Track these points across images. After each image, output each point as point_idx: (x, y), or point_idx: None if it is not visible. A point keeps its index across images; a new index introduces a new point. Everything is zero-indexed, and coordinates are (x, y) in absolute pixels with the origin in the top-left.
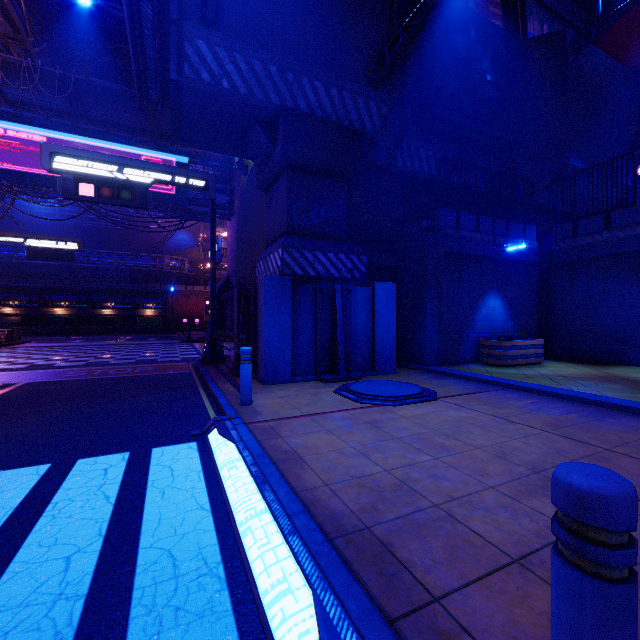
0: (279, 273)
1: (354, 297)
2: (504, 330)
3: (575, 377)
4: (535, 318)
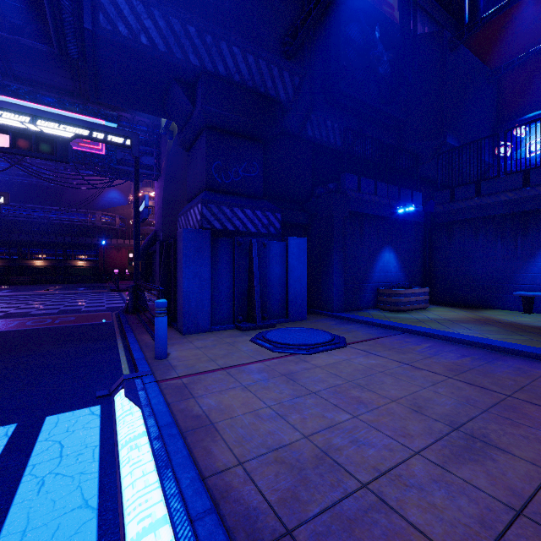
0: (199, 227)
1: (269, 250)
2: (397, 280)
3: (458, 320)
4: (420, 270)
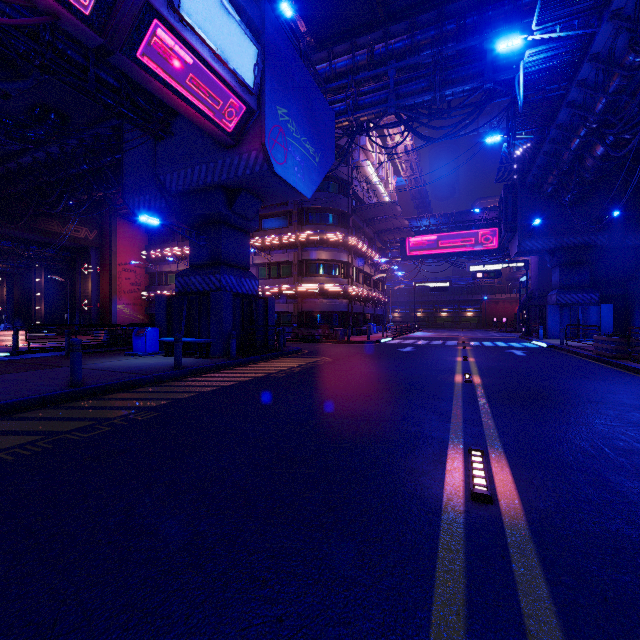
0: (555, 303)
1: (589, 310)
2: None
3: None
4: None
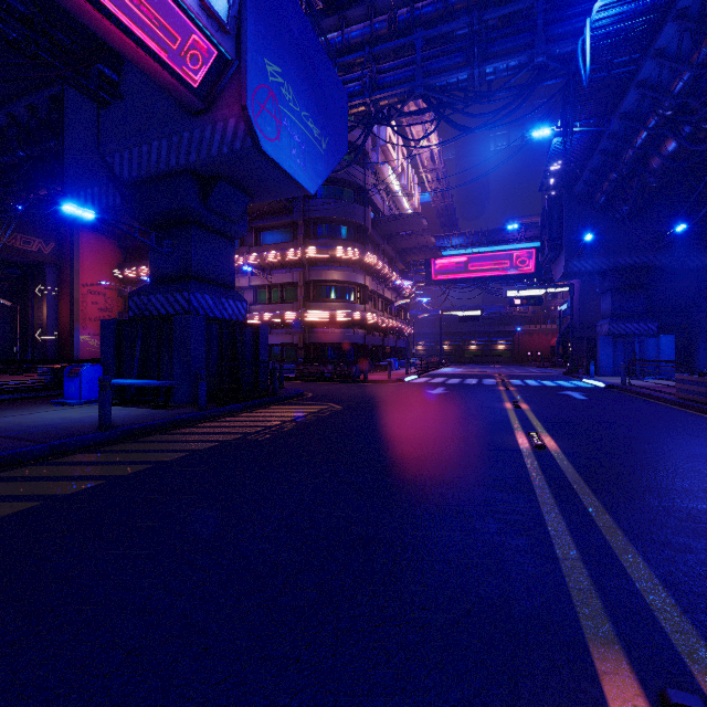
0: (607, 334)
1: (647, 343)
2: None
3: None
4: None
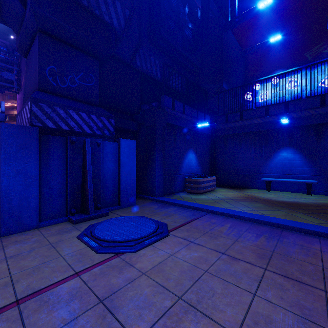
0: (28, 124)
1: (103, 149)
2: (196, 171)
3: (237, 199)
4: (209, 164)
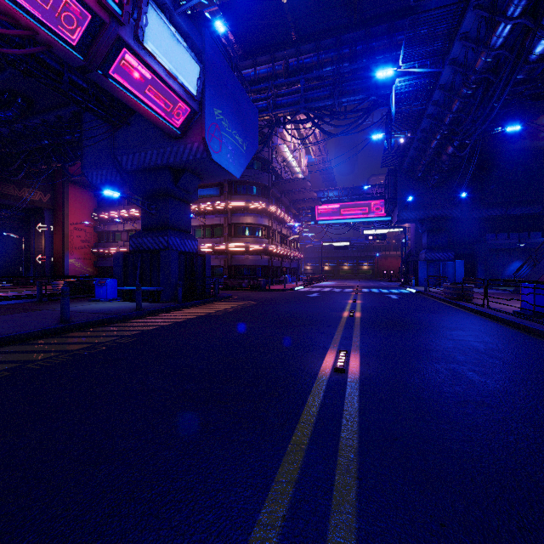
0: (424, 259)
1: (447, 265)
2: (526, 275)
3: None
4: None
